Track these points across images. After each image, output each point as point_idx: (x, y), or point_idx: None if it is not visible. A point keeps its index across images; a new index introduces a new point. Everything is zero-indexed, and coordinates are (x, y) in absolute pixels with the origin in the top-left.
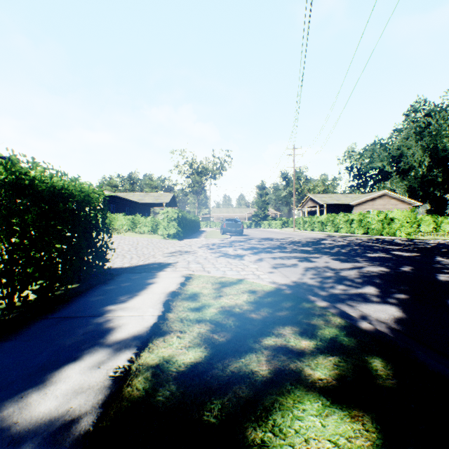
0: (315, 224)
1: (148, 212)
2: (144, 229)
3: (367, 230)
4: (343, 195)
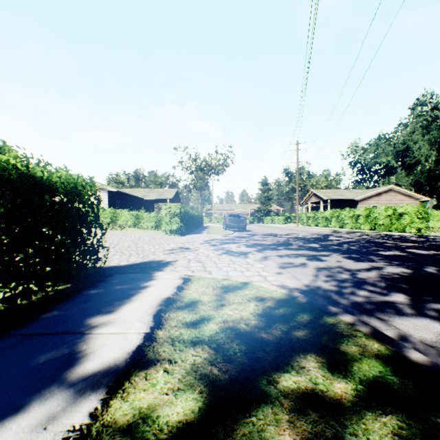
0: (319, 219)
1: (152, 207)
2: (148, 225)
3: (374, 226)
4: (347, 190)
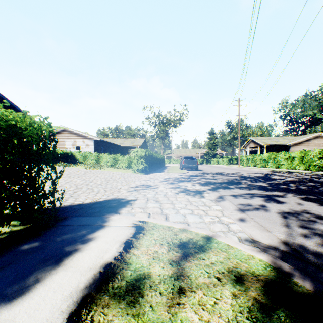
0: (257, 161)
1: (127, 152)
2: (122, 165)
3: (308, 166)
4: (280, 137)
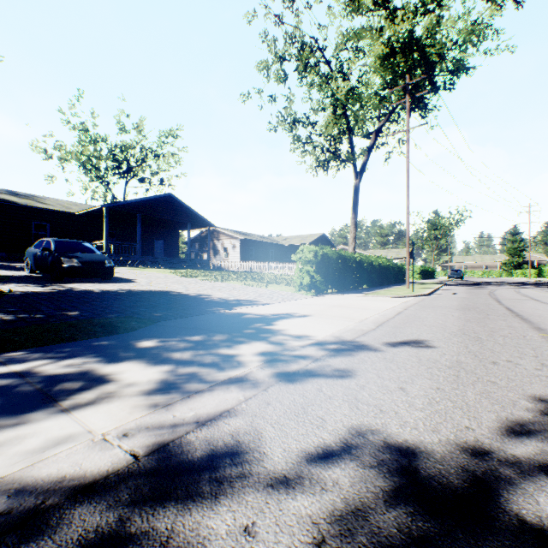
0: None
1: None
2: None
3: None
4: None
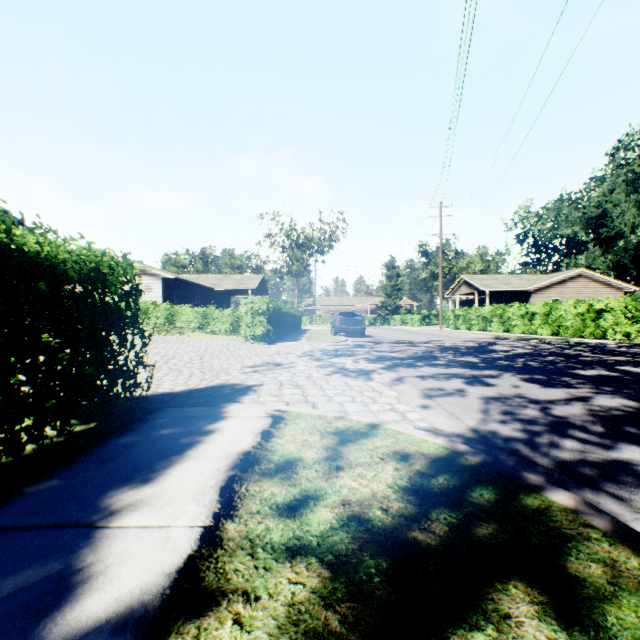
0: (473, 319)
1: (227, 302)
2: (220, 327)
3: (557, 329)
4: (514, 276)
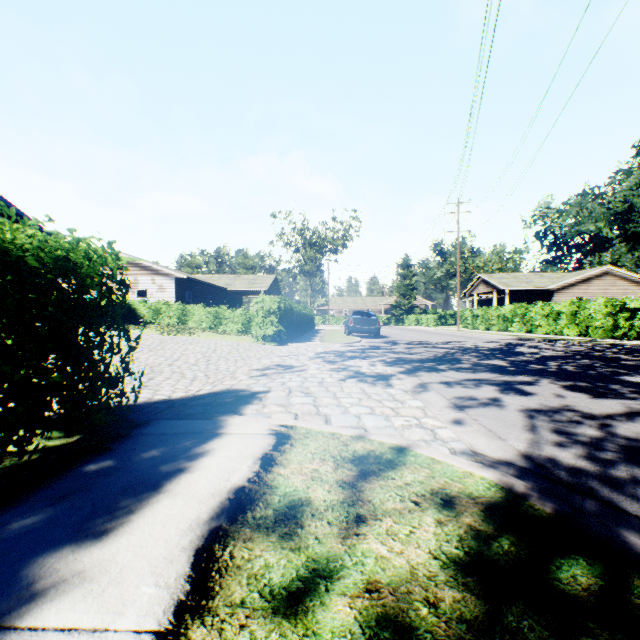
0: (492, 319)
1: (240, 302)
2: (232, 327)
3: (585, 329)
4: (535, 274)
